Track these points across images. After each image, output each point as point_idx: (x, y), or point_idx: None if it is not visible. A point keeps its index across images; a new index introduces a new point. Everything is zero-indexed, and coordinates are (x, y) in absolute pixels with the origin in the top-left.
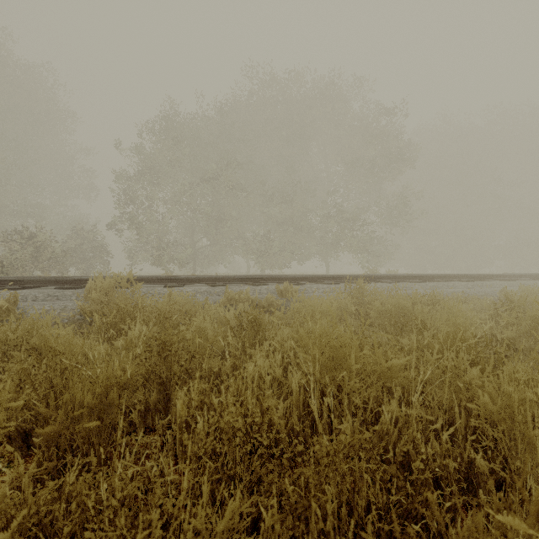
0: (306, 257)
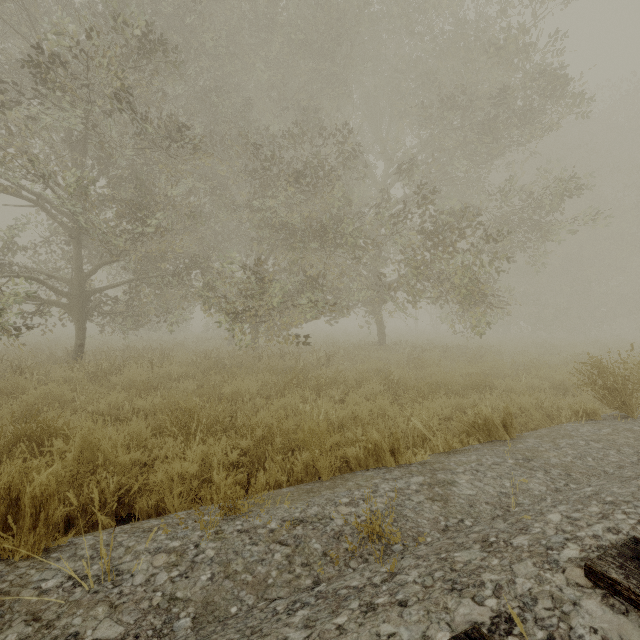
0: (341, 310)
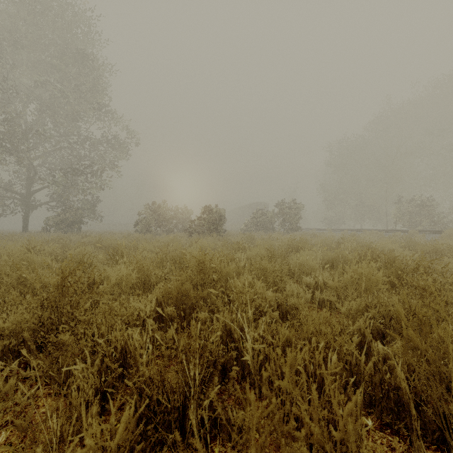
0: None
